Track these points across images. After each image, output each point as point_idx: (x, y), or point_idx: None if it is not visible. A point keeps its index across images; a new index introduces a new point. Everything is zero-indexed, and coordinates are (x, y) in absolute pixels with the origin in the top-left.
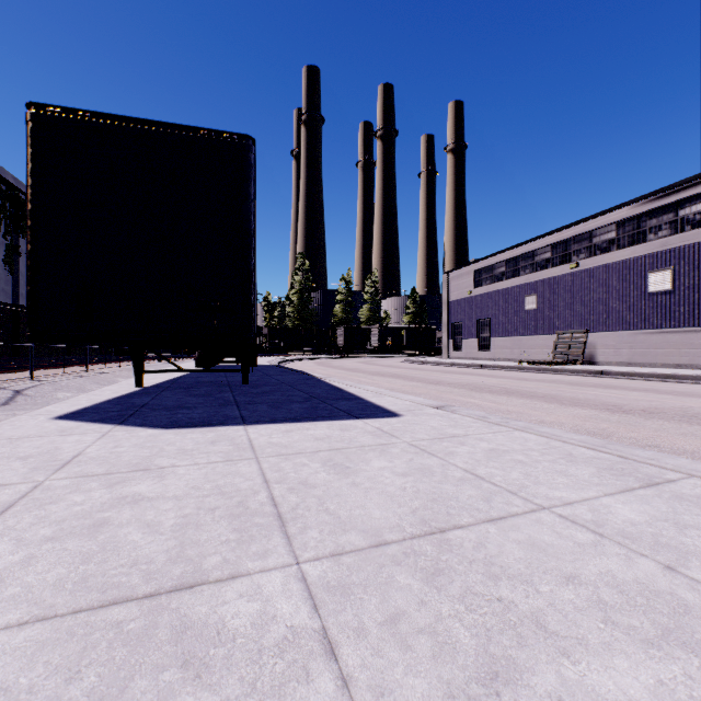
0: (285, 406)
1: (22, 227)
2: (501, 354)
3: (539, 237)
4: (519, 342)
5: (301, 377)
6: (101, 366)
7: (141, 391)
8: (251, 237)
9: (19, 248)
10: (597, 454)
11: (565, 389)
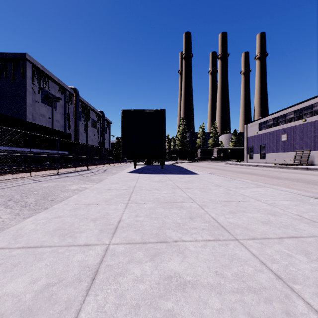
0: (172, 172)
1: (88, 118)
2: (270, 160)
3: (287, 108)
4: (279, 155)
5: (179, 167)
6: (116, 164)
7: (137, 169)
8: (165, 132)
9: (88, 125)
10: (230, 179)
11: (274, 173)
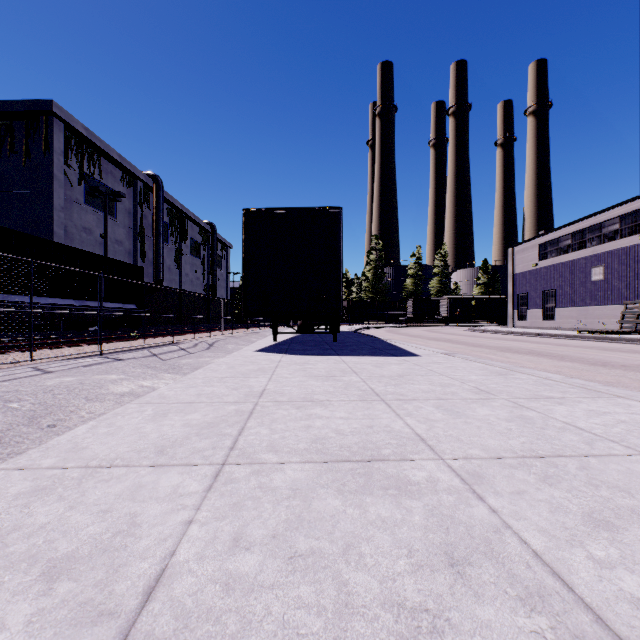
0: (358, 351)
1: (184, 236)
2: (566, 323)
3: (606, 209)
4: (585, 312)
5: (371, 339)
6: (237, 331)
7: (279, 343)
8: (340, 260)
9: (182, 250)
10: (500, 369)
11: (588, 352)
